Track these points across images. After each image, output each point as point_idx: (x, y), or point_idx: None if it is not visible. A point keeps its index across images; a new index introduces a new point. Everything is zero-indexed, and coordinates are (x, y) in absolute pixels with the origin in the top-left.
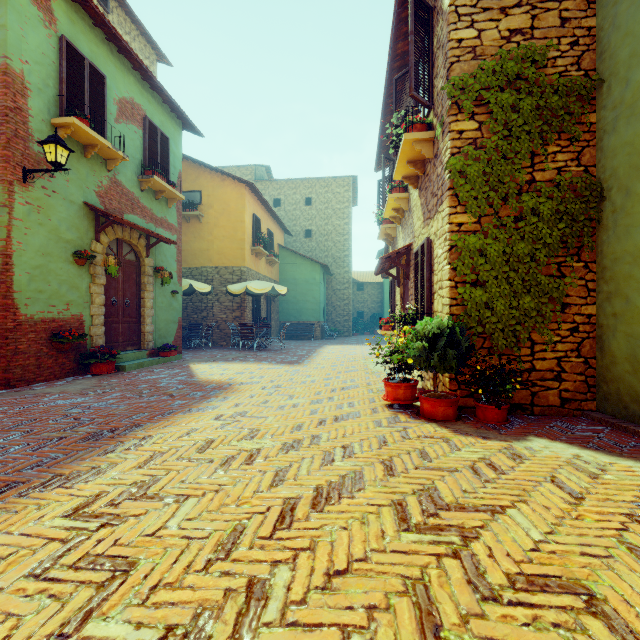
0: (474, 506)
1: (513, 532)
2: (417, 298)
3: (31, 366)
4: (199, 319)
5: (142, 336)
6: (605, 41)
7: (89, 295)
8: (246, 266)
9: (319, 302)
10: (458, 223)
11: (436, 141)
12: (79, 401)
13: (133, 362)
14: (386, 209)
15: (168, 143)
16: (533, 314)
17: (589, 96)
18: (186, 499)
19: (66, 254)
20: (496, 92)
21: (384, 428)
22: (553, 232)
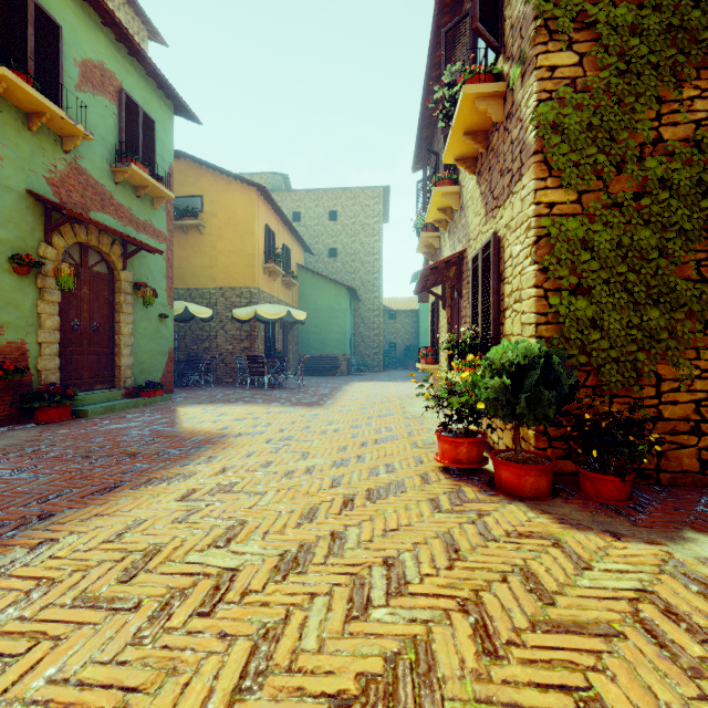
0: None
1: None
2: (476, 319)
3: None
4: (200, 351)
5: (117, 371)
6: None
7: (36, 316)
8: (257, 287)
9: (345, 332)
10: (548, 203)
11: (509, 94)
12: None
13: (100, 405)
14: (430, 209)
15: (154, 127)
16: (663, 336)
17: None
18: None
19: None
20: (607, 6)
21: (447, 515)
22: (693, 213)
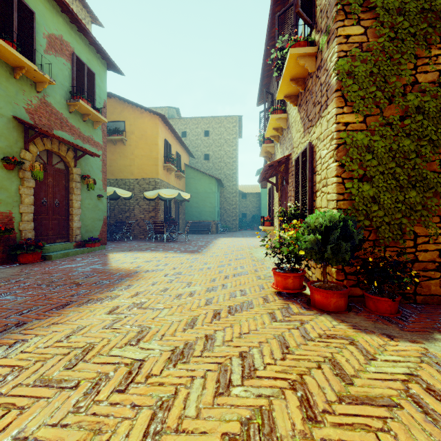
0: None
1: None
2: (297, 198)
3: None
4: (123, 218)
5: (71, 231)
6: None
7: (18, 196)
8: (159, 178)
9: (214, 206)
10: (345, 123)
11: (319, 54)
12: None
13: (59, 252)
14: (268, 129)
15: (94, 77)
16: (418, 208)
17: None
18: None
19: None
20: None
21: (280, 323)
22: (438, 129)
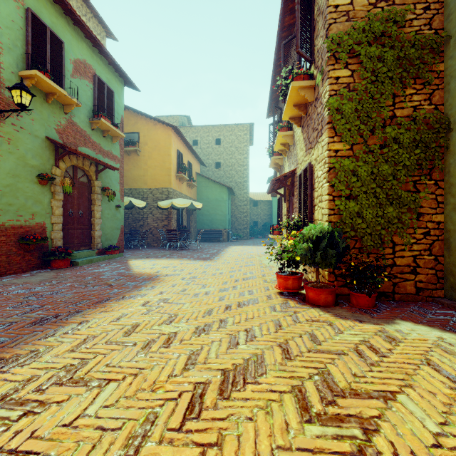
0: (366, 392)
1: (410, 423)
2: (300, 210)
3: (2, 262)
4: (137, 227)
5: (92, 239)
6: (452, 5)
7: (50, 208)
8: (172, 188)
9: (225, 214)
10: (335, 150)
11: (316, 87)
12: (36, 290)
13: (85, 259)
14: (276, 144)
15: (113, 95)
16: (395, 221)
17: (439, 49)
18: (107, 384)
19: (31, 176)
20: (365, 46)
21: (278, 313)
22: (411, 156)
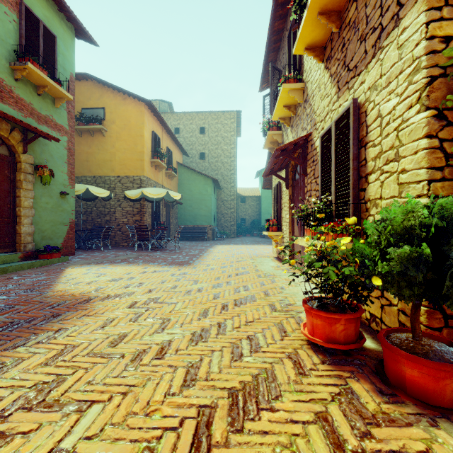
0: None
1: None
2: (325, 190)
3: None
4: (103, 222)
5: (18, 237)
6: None
7: None
8: (145, 176)
9: (210, 210)
10: (444, 37)
11: None
12: None
13: None
14: (277, 107)
15: (54, 41)
16: None
17: None
18: None
19: None
20: None
21: None
22: None
